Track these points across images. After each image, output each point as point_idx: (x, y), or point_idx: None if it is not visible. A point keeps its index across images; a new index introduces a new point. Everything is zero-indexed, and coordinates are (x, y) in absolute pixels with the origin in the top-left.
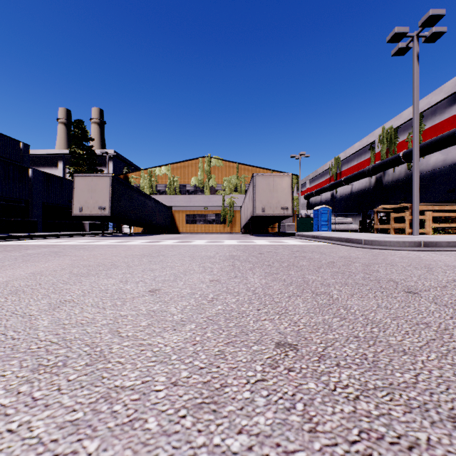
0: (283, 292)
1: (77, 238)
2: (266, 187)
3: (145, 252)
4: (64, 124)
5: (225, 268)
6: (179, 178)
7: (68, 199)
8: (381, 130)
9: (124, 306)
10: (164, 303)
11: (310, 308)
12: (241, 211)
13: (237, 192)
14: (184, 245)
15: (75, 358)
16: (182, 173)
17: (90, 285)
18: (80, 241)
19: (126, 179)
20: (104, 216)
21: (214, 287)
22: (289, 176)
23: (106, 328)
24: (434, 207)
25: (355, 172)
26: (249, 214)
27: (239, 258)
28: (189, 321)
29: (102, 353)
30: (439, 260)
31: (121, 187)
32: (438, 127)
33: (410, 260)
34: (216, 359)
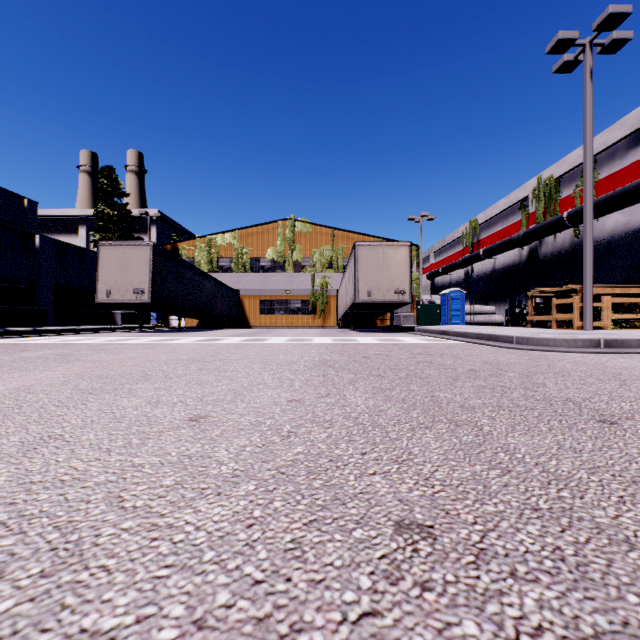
0: (403, 421)
1: (102, 334)
2: (374, 261)
3: (196, 355)
4: (88, 173)
5: (312, 381)
6: (251, 249)
7: (91, 278)
8: (536, 180)
9: (143, 446)
10: (209, 442)
11: (448, 451)
12: (338, 297)
13: (332, 268)
14: (254, 345)
15: (24, 559)
16: (255, 242)
17: (99, 409)
18: (106, 338)
19: (175, 251)
20: (142, 304)
21: (293, 412)
22: (406, 246)
23: (101, 490)
24: (615, 290)
25: (500, 240)
26: (348, 301)
27: (333, 364)
28: (247, 477)
29: (78, 545)
30: (632, 367)
31: (166, 261)
32: (618, 177)
33: (589, 367)
34: (287, 560)
